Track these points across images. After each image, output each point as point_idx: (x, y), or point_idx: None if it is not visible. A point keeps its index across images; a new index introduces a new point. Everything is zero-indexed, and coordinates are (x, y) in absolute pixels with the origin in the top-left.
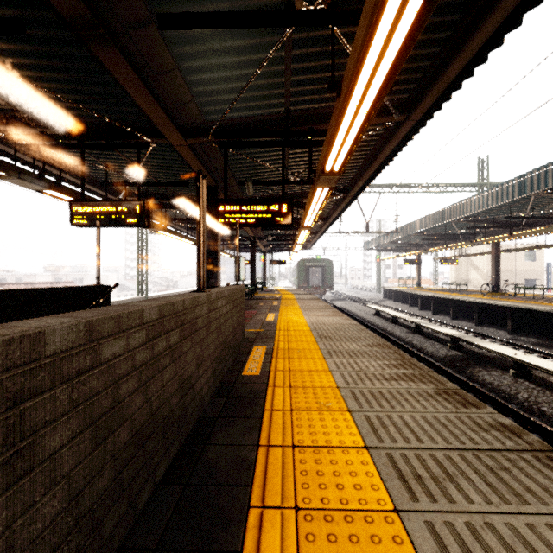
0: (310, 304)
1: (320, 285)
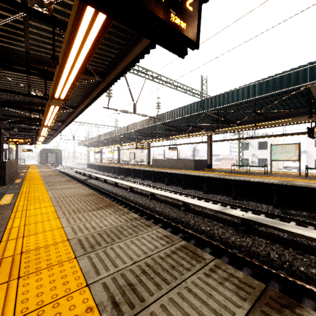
0: (43, 168)
1: (54, 162)
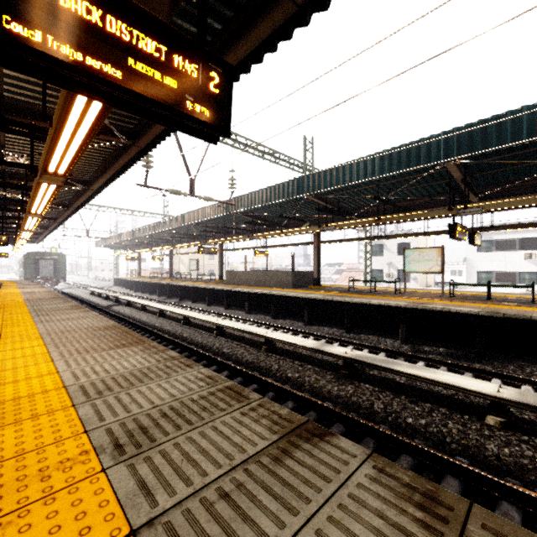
0: (28, 286)
1: (52, 276)
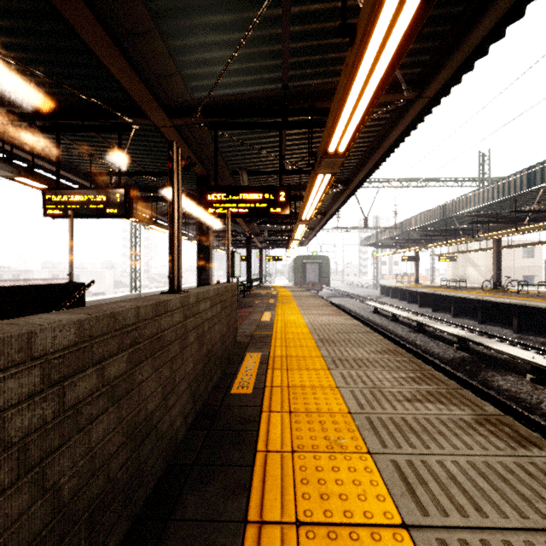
0: (308, 302)
1: (316, 282)
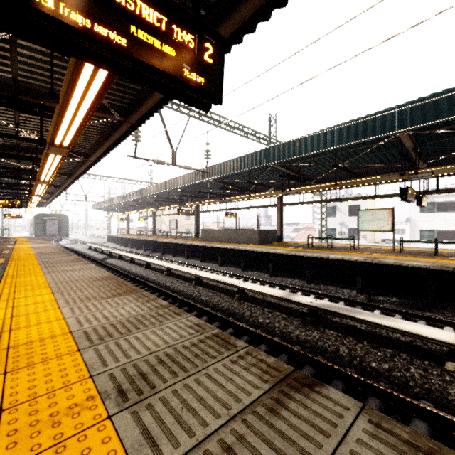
0: (38, 242)
1: (56, 234)
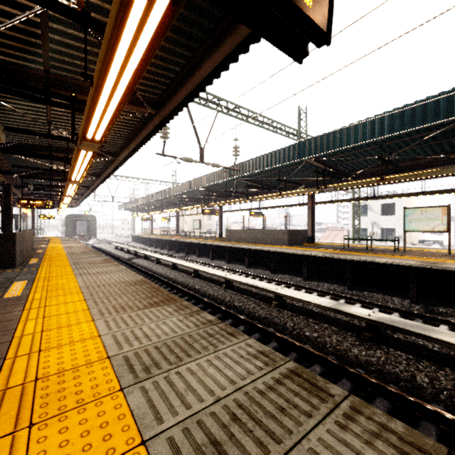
0: (69, 242)
1: (85, 234)
